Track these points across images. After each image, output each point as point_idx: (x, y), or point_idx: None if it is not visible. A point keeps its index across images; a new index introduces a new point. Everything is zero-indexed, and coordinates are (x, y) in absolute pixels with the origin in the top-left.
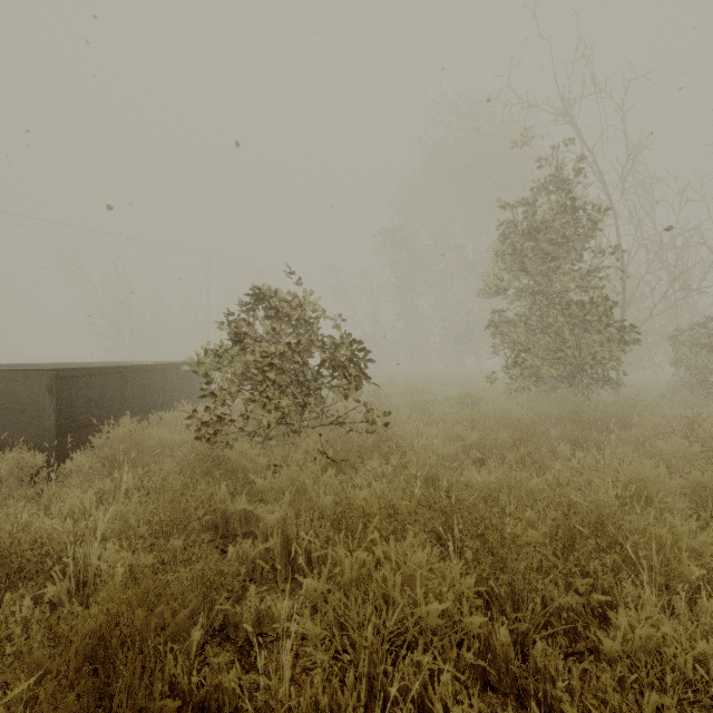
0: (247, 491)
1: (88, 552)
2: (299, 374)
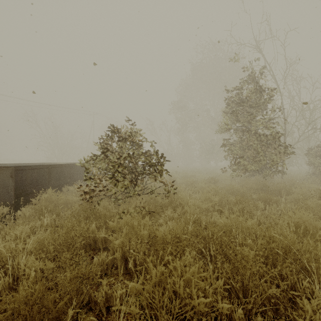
0: (106, 226)
1: (19, 261)
2: (133, 168)
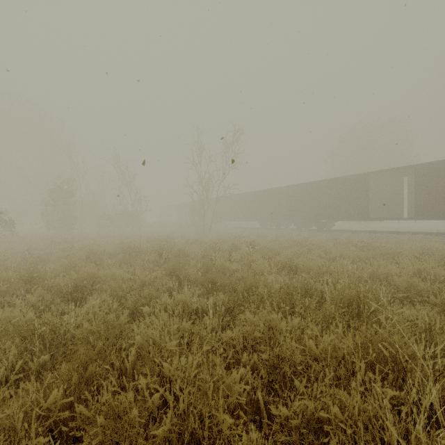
0: None
1: None
2: None
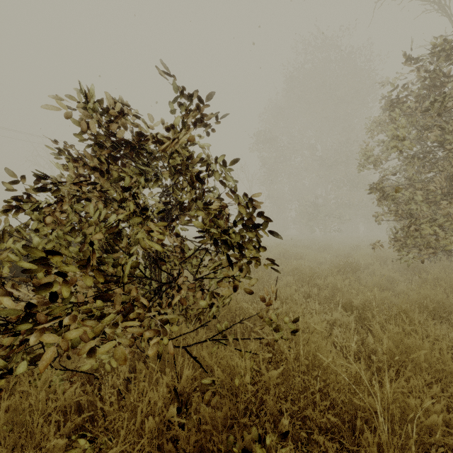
0: None
1: None
2: (172, 246)
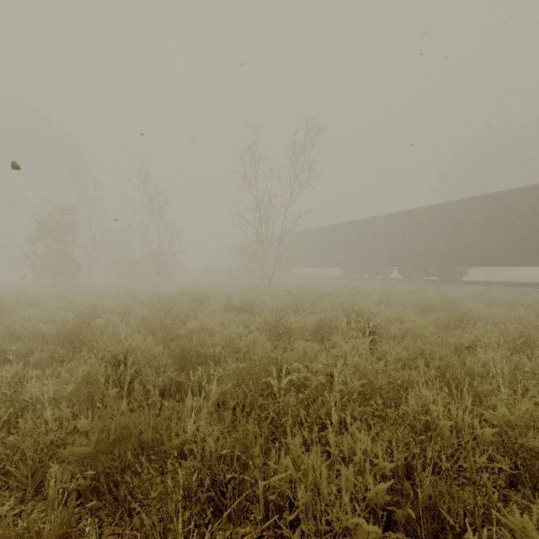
0: None
1: None
2: None
